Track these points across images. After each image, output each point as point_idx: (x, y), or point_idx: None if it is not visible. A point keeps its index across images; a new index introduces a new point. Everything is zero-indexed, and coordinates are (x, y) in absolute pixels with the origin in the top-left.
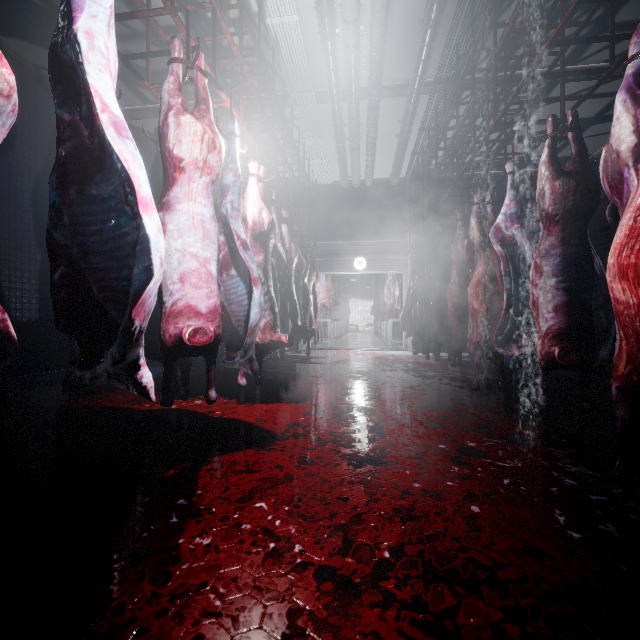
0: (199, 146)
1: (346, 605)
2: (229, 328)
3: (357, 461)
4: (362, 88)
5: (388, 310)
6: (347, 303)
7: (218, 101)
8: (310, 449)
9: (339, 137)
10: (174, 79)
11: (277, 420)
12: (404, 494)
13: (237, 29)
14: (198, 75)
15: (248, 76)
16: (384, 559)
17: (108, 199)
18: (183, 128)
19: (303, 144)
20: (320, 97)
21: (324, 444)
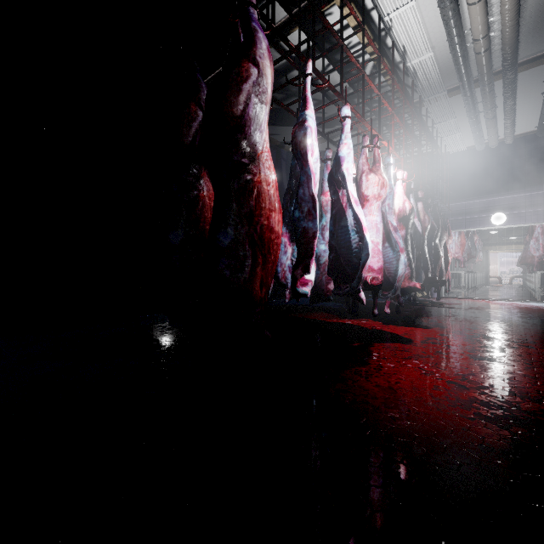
0: (379, 187)
1: (461, 390)
2: (387, 277)
3: (477, 358)
4: (495, 72)
5: (537, 262)
6: (486, 255)
7: (367, 120)
8: (443, 349)
9: (472, 115)
10: (366, 156)
11: (418, 335)
12: (507, 373)
13: (385, 77)
14: (376, 149)
15: (396, 118)
16: (485, 386)
17: (351, 225)
18: (372, 181)
19: (436, 130)
20: (452, 92)
21: (453, 348)
